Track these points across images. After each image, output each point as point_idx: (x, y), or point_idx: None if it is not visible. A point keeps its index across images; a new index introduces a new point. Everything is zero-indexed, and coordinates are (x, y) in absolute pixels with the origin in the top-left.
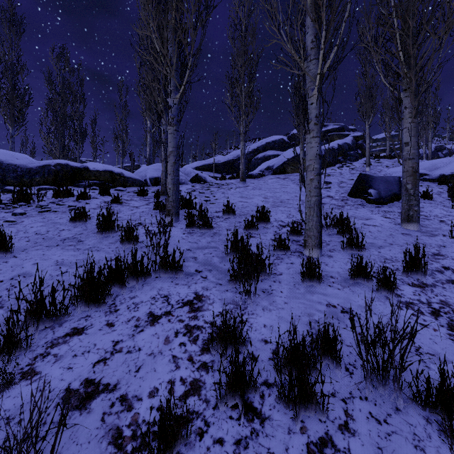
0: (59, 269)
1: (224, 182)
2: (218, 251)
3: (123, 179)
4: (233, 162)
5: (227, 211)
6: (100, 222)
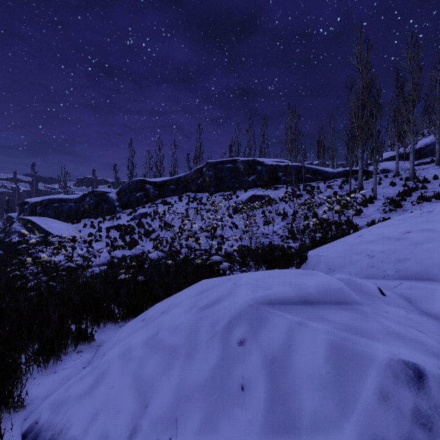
0: (393, 191)
1: (423, 167)
2: (435, 186)
3: (370, 173)
4: (421, 150)
5: (434, 178)
6: (390, 183)
